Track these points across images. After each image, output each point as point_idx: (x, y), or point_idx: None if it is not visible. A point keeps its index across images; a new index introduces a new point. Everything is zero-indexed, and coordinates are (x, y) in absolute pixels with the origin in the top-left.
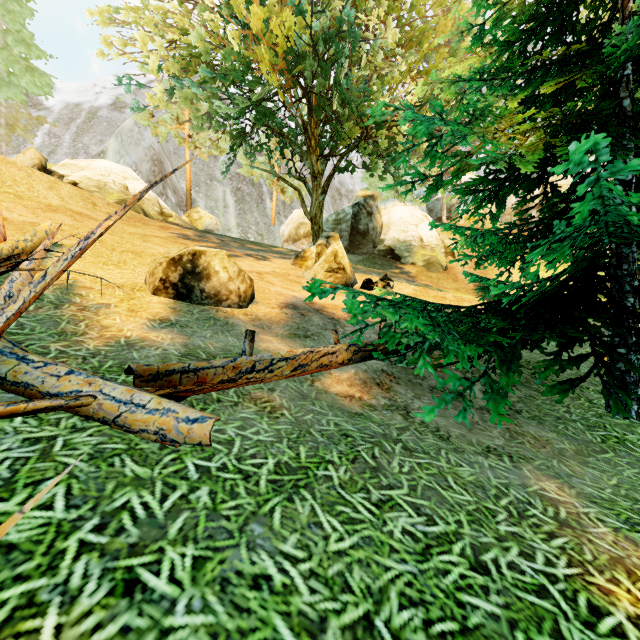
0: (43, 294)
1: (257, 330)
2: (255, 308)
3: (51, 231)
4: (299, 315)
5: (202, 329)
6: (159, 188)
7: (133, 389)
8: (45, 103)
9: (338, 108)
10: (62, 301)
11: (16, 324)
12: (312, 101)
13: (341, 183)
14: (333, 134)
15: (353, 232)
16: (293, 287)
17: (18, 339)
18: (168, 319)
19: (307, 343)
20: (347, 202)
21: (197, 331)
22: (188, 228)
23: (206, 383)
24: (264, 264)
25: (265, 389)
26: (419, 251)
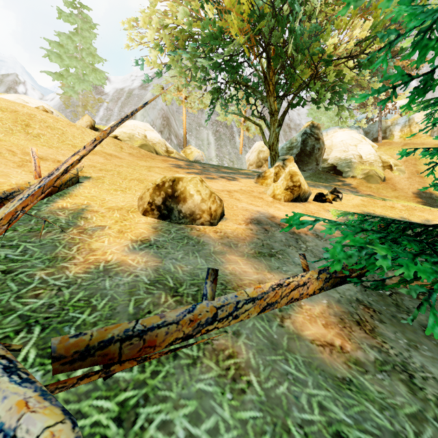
0: (58, 219)
1: (224, 249)
2: (224, 225)
3: (81, 168)
4: (263, 230)
5: (175, 249)
6: (166, 135)
7: (32, 396)
8: (105, 91)
9: (293, 53)
10: (69, 225)
11: (21, 250)
12: (270, 56)
13: (290, 120)
14: (287, 78)
15: (302, 155)
16: (256, 202)
17: (14, 267)
18: (148, 239)
19: (272, 263)
20: (295, 133)
21: (170, 252)
22: (181, 160)
23: (155, 346)
24: (233, 184)
25: (229, 333)
26: (358, 166)
